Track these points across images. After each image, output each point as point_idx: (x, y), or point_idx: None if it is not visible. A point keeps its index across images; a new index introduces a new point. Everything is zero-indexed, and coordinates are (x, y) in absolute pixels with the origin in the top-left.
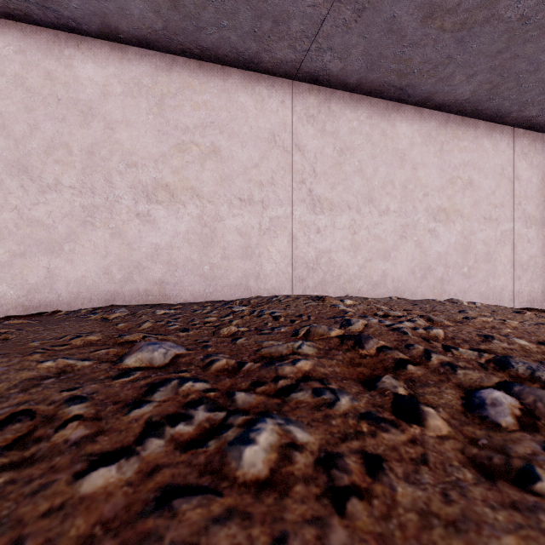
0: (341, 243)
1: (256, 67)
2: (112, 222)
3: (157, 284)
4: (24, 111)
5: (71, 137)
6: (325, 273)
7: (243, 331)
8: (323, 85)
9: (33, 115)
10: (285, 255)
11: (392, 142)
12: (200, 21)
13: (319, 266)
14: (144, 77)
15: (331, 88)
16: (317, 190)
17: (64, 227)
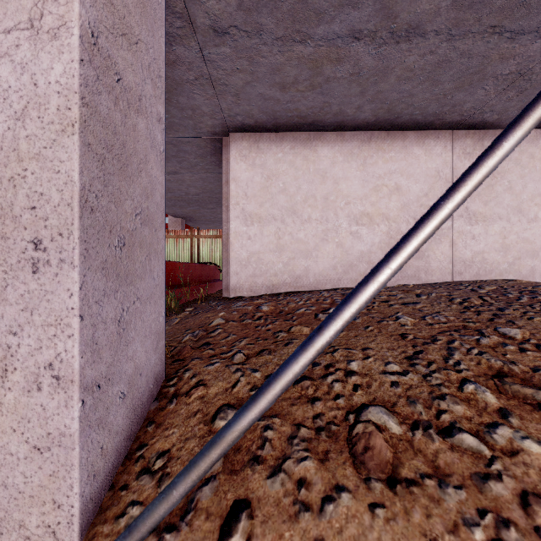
0: (492, 245)
1: (427, 128)
2: (337, 238)
3: (361, 276)
4: (294, 180)
5: (316, 191)
6: (479, 269)
7: (496, 289)
8: (477, 129)
9: (298, 181)
10: (447, 255)
11: (540, 162)
12: (400, 114)
13: (474, 263)
14: (354, 149)
15: (484, 129)
16: (472, 207)
17: (312, 243)
